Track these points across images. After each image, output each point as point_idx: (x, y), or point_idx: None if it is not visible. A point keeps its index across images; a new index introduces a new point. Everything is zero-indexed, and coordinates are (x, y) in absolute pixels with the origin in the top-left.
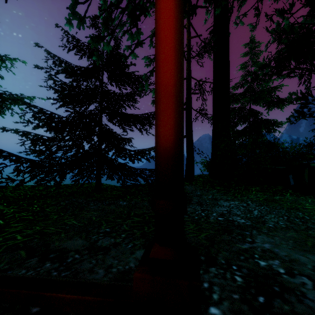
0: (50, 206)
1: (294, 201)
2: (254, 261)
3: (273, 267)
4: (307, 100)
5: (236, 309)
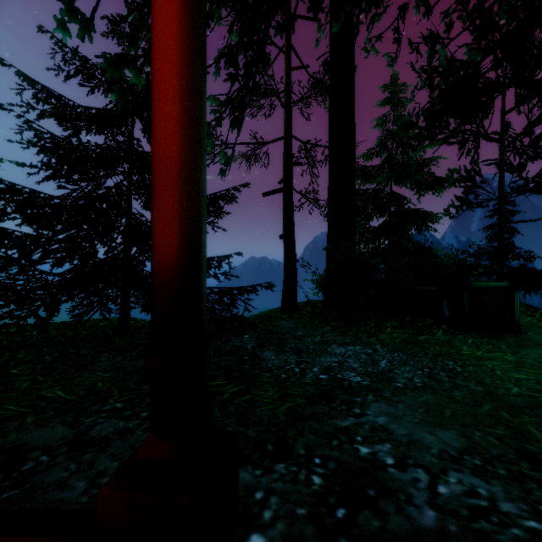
0: (21, 365)
1: (447, 342)
2: (352, 447)
3: (379, 455)
4: (474, 182)
5: (295, 533)
